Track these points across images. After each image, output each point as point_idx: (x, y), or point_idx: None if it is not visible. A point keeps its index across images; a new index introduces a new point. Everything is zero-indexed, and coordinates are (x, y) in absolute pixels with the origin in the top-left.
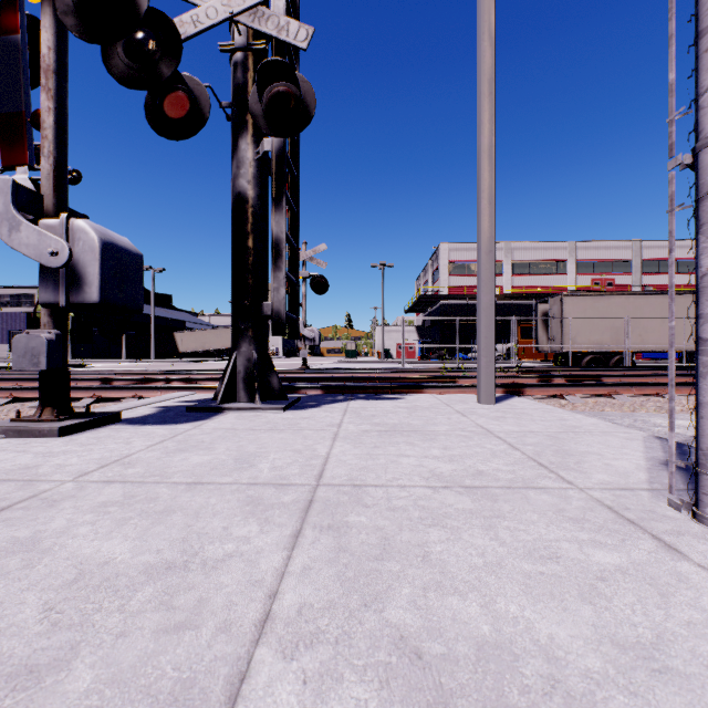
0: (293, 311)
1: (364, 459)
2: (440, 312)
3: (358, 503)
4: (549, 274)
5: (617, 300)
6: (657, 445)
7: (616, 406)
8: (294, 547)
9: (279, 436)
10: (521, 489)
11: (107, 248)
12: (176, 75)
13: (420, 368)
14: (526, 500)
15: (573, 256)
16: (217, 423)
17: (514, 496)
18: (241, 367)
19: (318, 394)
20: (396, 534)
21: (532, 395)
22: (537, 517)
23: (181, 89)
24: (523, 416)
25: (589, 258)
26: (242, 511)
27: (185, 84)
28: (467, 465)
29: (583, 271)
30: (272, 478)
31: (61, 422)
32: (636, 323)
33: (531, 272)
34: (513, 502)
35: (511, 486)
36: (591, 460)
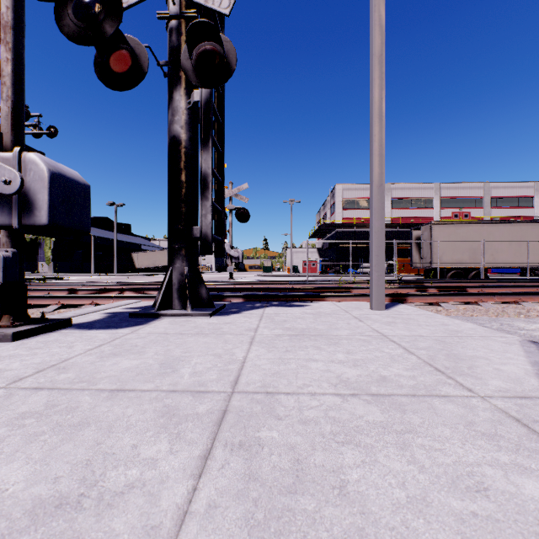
0: (219, 234)
1: (277, 364)
2: (336, 237)
3: (271, 415)
4: (419, 208)
5: (474, 227)
6: (535, 349)
7: (483, 312)
8: (202, 473)
9: (203, 340)
10: (426, 397)
11: (55, 178)
12: (119, 36)
13: (321, 281)
14: (433, 411)
15: (438, 194)
16: (152, 327)
17: (421, 405)
18: (175, 280)
19: (239, 302)
20: (309, 455)
21: (412, 302)
22: (449, 432)
23: (124, 48)
24: (410, 321)
25: (450, 196)
26: (156, 424)
27: (127, 43)
28: (370, 370)
29: (445, 206)
30: (191, 384)
31: (16, 327)
32: (489, 245)
33: (406, 207)
34: (422, 413)
35: (415, 393)
36: (481, 365)
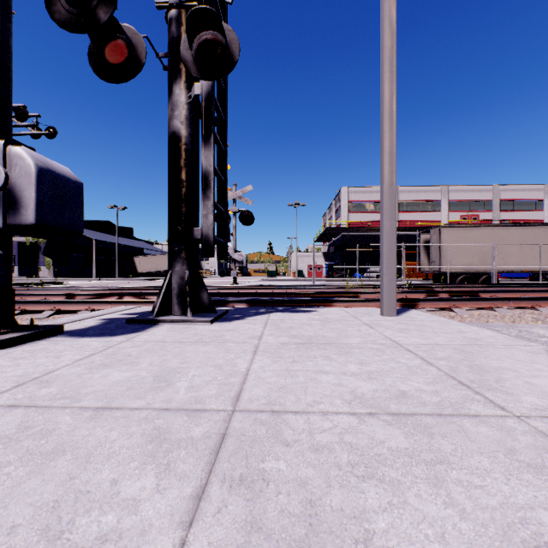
0: (221, 236)
1: (283, 376)
2: (342, 241)
3: (277, 439)
4: (427, 211)
5: (485, 230)
6: None
7: (499, 318)
8: (193, 520)
9: (203, 349)
10: (454, 417)
11: (44, 173)
12: (115, 24)
13: (328, 285)
14: (464, 434)
15: (446, 197)
16: (149, 335)
17: (450, 427)
18: (175, 285)
19: (243, 307)
20: (324, 495)
21: (423, 308)
22: (487, 462)
23: (121, 37)
24: (425, 328)
25: (458, 198)
26: (142, 452)
27: (123, 33)
28: (387, 383)
29: (454, 209)
30: (187, 401)
31: (2, 335)
32: (500, 249)
33: (413, 210)
34: (452, 438)
35: (441, 412)
36: (510, 378)
